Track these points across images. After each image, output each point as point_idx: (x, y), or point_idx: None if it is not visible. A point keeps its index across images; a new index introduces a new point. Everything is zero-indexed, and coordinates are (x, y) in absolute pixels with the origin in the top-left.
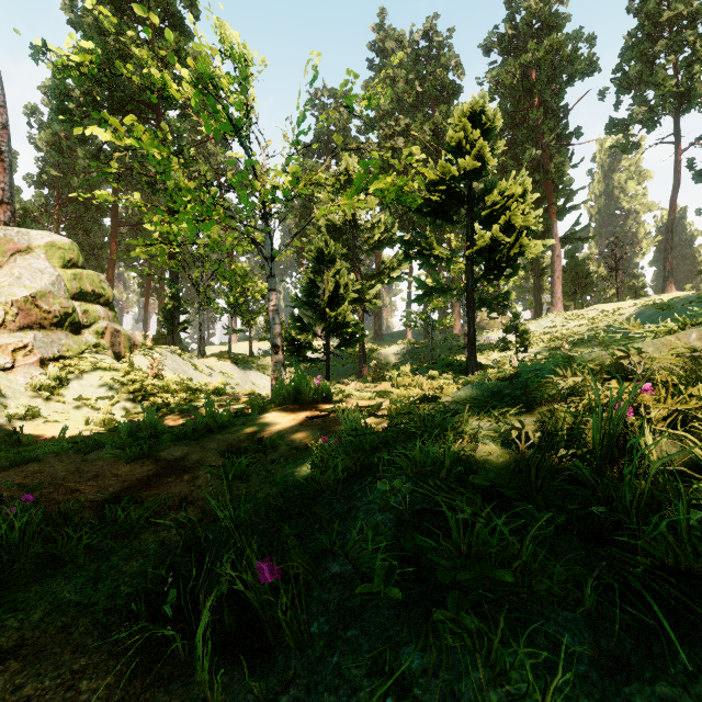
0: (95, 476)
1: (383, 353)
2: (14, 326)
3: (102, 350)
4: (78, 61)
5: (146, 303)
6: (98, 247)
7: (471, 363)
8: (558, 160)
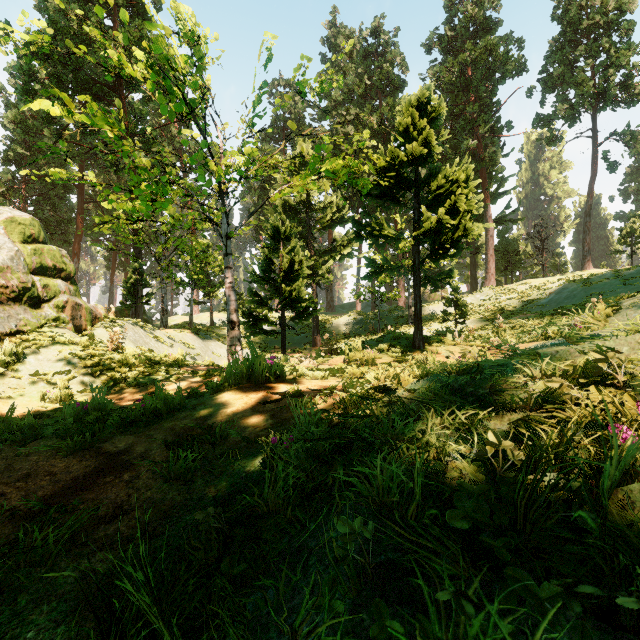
0: (27, 475)
1: (335, 323)
2: None
3: (62, 324)
4: (26, 36)
5: (112, 275)
6: (64, 222)
7: (417, 337)
8: (492, 150)
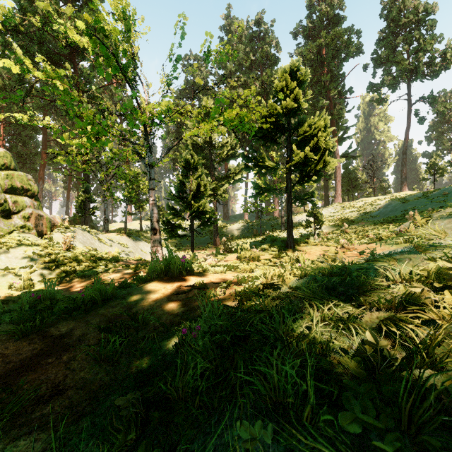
0: None
1: (229, 229)
2: None
3: (27, 230)
4: None
5: (68, 194)
6: (32, 155)
7: (289, 240)
8: (339, 107)
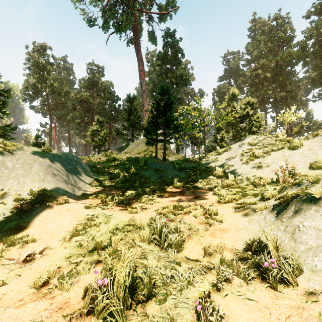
0: None
1: None
2: (161, 149)
3: (171, 153)
4: (179, 113)
5: None
6: None
7: None
8: None
